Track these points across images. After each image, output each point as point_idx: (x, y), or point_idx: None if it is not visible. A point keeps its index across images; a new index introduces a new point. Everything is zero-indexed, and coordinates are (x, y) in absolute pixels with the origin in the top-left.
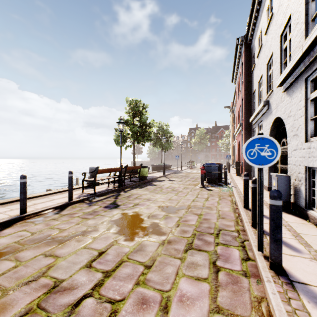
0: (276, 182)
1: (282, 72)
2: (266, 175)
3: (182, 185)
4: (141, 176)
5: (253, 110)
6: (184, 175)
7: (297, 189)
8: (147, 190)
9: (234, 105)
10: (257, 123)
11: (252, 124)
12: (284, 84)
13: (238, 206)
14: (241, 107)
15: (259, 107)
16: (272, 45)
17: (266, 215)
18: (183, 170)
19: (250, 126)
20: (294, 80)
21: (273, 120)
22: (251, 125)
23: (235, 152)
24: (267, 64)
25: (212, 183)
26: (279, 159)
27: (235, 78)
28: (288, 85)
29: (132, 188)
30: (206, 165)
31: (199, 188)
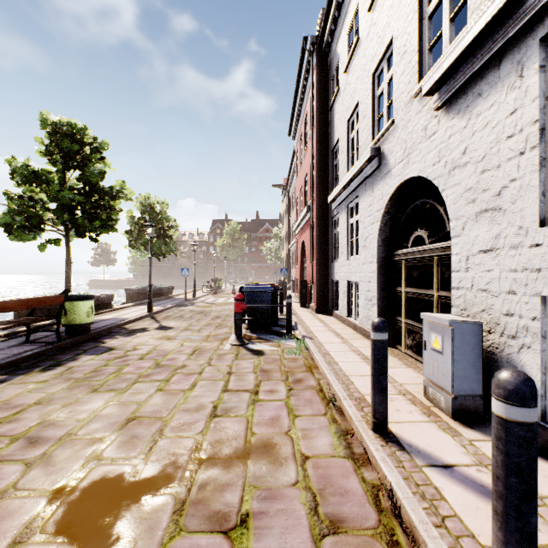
0: (450, 342)
1: (422, 71)
2: (372, 309)
3: (188, 342)
4: (70, 324)
5: (333, 181)
6: (200, 309)
7: (498, 358)
8: (66, 380)
9: (290, 181)
10: (346, 203)
11: (331, 207)
12: (442, 86)
13: (352, 421)
14: (311, 173)
15: (356, 165)
16: (390, 22)
17: (456, 464)
18: (198, 298)
19: (328, 211)
20: (490, 59)
21: (395, 187)
22: (328, 210)
23: (290, 263)
24: (374, 73)
25: (261, 329)
26: (404, 276)
27: (294, 127)
28: (461, 83)
29: (14, 373)
30: (247, 289)
31: (233, 349)
